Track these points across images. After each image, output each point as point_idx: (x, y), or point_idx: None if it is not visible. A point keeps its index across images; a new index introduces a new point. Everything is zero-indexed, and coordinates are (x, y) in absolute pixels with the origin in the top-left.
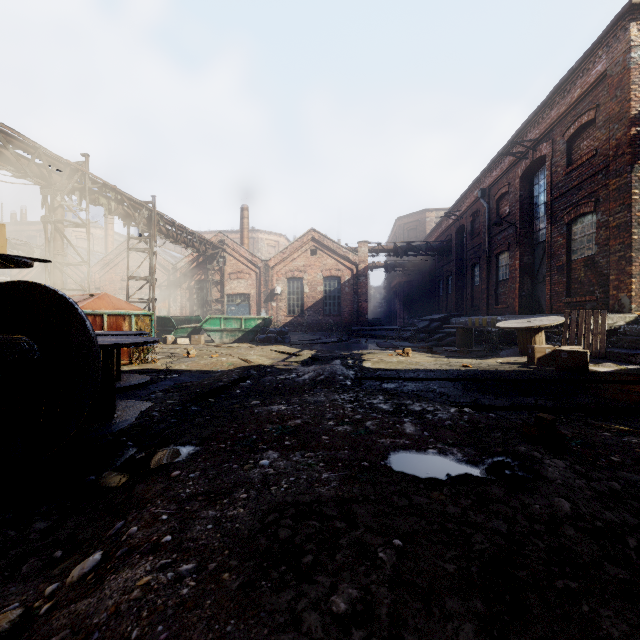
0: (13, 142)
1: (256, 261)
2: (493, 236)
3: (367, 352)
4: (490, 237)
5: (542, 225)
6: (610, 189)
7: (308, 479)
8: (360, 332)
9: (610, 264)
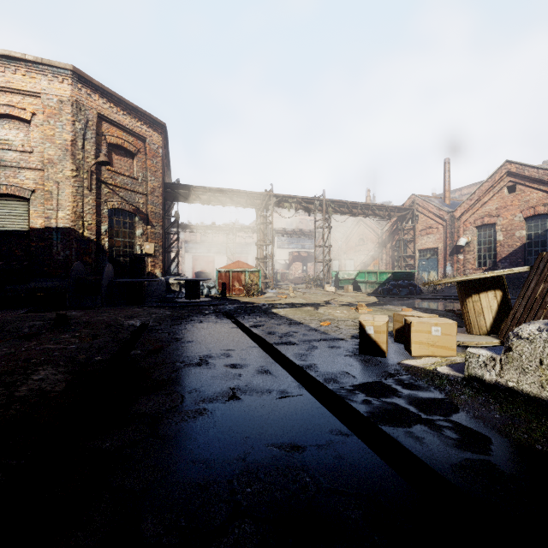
0: (236, 194)
1: (442, 214)
2: None
3: None
4: None
5: None
6: None
7: None
8: None
9: None
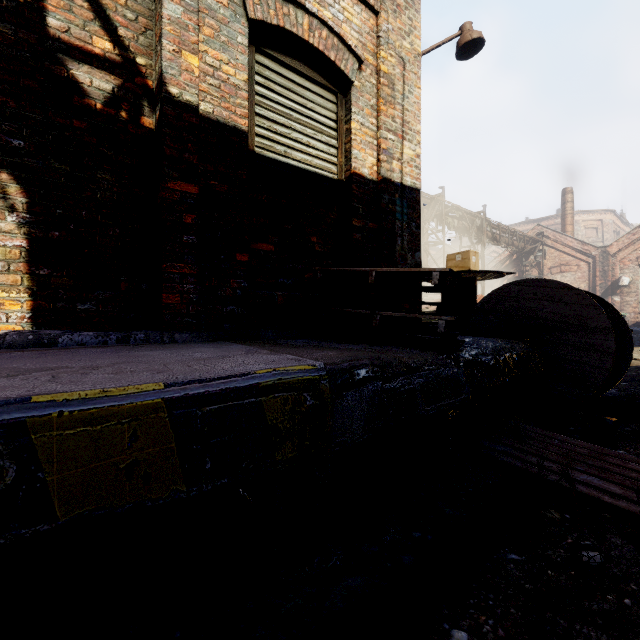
0: None
1: (588, 249)
2: None
3: None
4: None
5: None
6: None
7: None
8: None
9: None
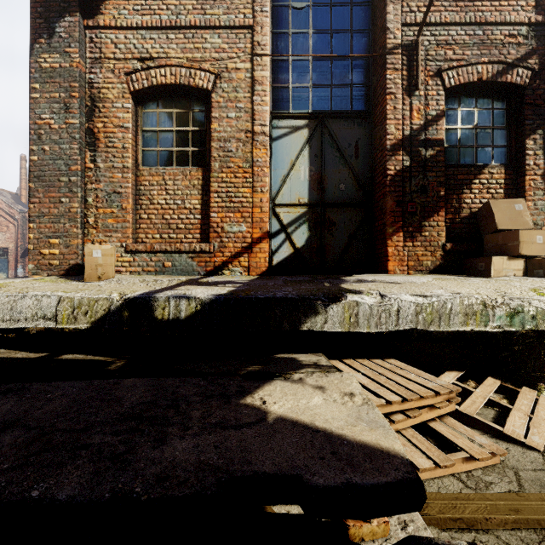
0: None
1: (13, 213)
2: None
3: None
4: None
5: None
6: None
7: None
8: None
9: None
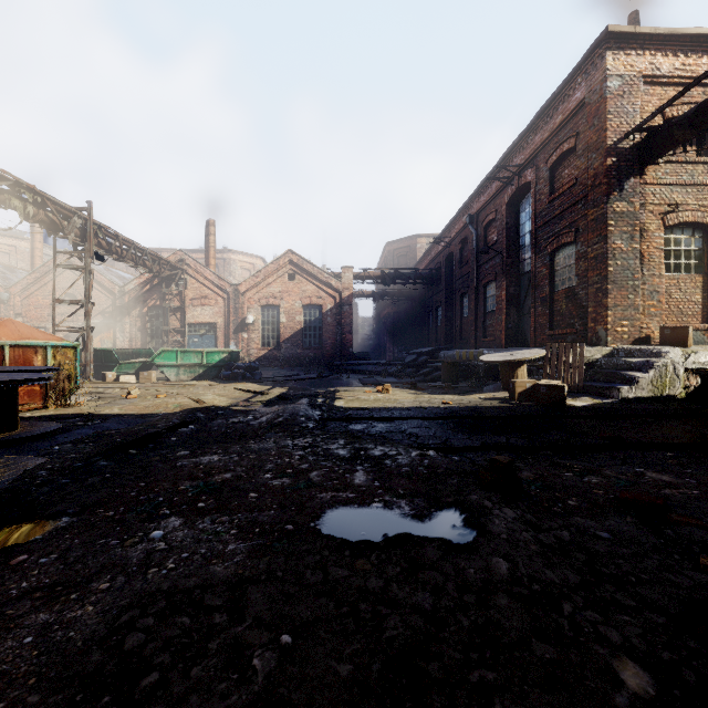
0: None
1: (224, 285)
2: (481, 265)
3: (344, 389)
4: (478, 266)
5: (528, 255)
6: (589, 219)
7: (207, 554)
8: (342, 367)
9: (589, 296)
